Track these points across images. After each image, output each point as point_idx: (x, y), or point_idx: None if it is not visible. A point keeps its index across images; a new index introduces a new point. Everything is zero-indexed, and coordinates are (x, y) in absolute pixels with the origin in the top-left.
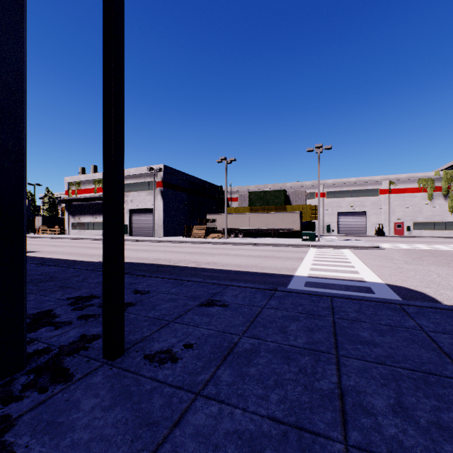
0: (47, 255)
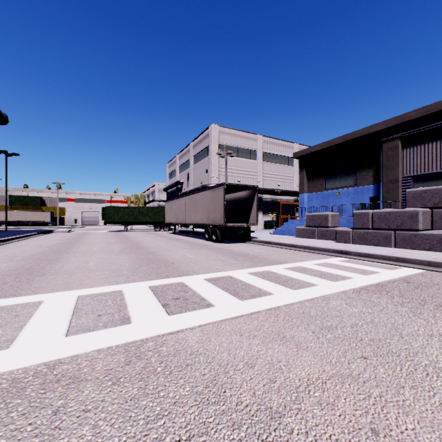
0: None
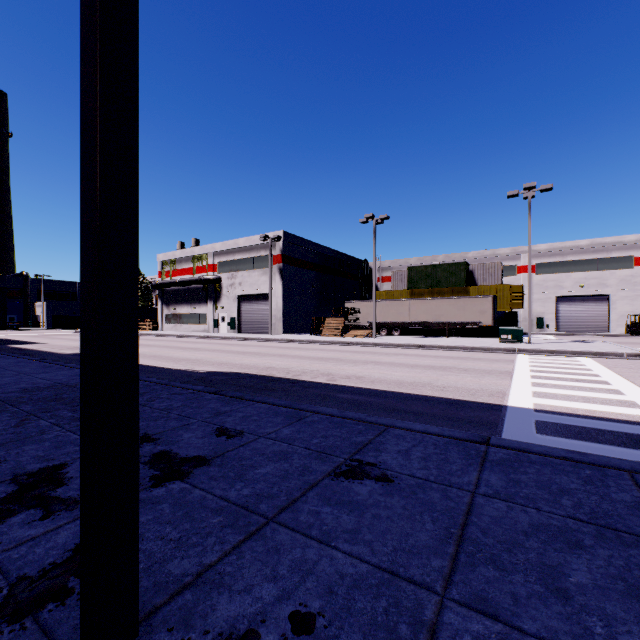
0: None
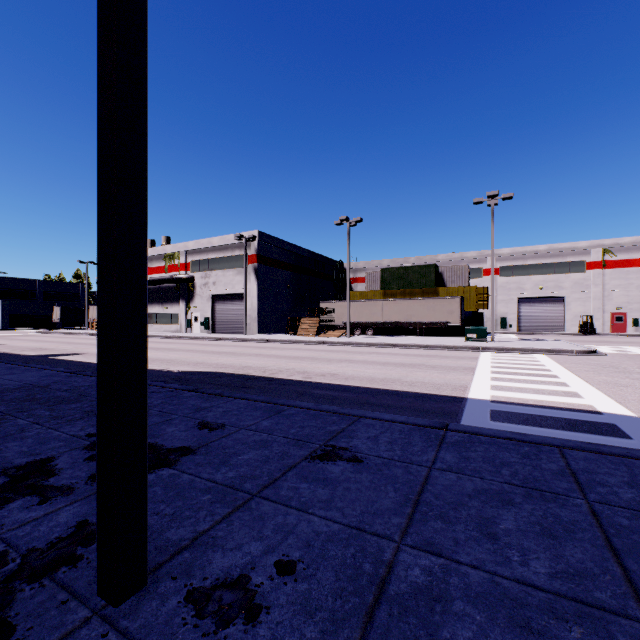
0: (93, 359)
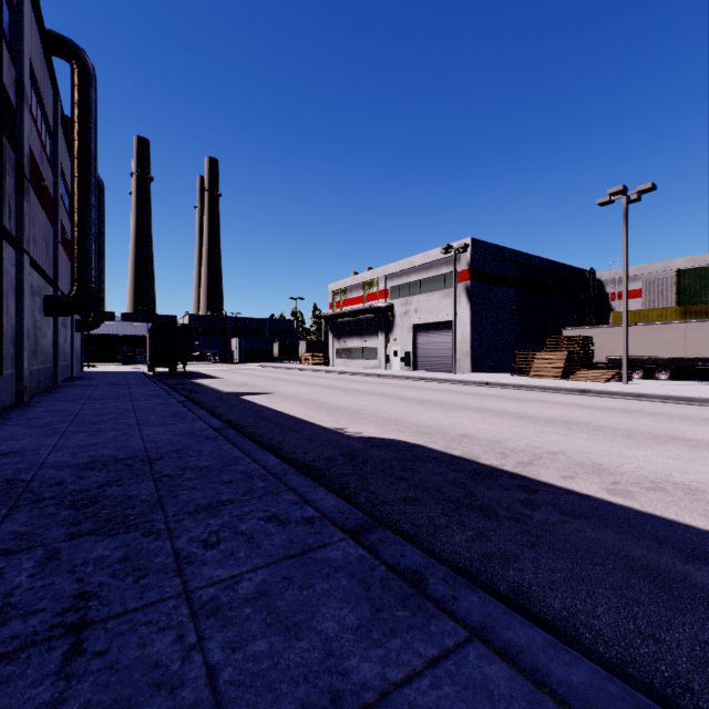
0: (274, 401)
